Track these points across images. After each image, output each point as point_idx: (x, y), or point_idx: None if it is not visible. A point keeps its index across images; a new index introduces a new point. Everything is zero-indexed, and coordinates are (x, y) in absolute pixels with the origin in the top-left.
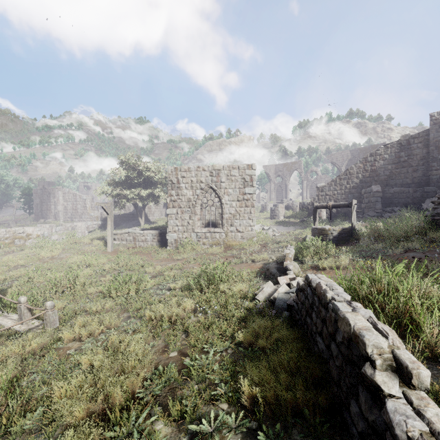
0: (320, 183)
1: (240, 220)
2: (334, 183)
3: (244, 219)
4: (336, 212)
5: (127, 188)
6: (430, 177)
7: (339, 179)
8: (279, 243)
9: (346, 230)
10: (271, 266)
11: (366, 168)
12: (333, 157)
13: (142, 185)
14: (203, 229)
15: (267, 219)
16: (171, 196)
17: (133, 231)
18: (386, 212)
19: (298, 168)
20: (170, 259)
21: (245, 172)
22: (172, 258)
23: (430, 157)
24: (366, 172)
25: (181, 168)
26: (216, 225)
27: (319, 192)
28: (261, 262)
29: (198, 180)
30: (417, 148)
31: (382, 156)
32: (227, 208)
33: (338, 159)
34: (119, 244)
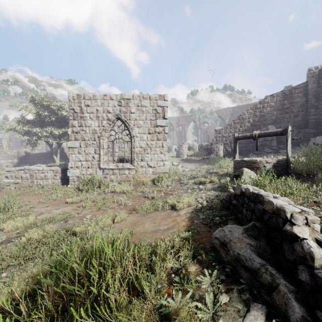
0: (210, 131)
1: (152, 154)
2: (229, 127)
3: (155, 153)
4: (231, 150)
5: (40, 126)
6: (308, 121)
7: (234, 123)
8: (195, 179)
9: (281, 162)
10: (232, 237)
11: (256, 113)
12: (220, 112)
13: (57, 124)
14: (110, 164)
15: (173, 157)
16: (73, 127)
17: (29, 167)
18: (280, 149)
19: (194, 120)
20: (63, 202)
21: (157, 103)
22: (65, 201)
23: (308, 104)
24: (256, 117)
25: (85, 95)
26: (127, 162)
27: (217, 134)
28: (187, 210)
29: (104, 110)
30: (298, 97)
31: (269, 103)
32: (137, 141)
33: (223, 113)
34: (11, 182)
